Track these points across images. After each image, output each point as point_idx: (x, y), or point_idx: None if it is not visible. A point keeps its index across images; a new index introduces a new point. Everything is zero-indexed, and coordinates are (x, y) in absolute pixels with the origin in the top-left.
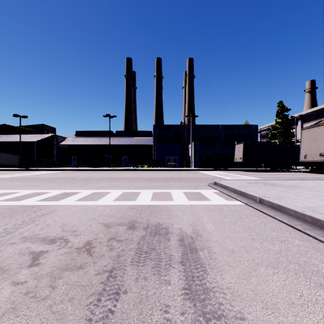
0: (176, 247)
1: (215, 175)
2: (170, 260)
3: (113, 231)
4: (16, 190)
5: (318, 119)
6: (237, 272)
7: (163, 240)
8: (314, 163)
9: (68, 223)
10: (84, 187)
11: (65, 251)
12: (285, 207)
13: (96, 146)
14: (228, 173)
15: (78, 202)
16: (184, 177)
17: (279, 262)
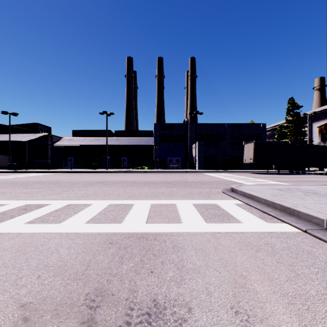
0: None
1: (225, 179)
2: None
3: None
4: None
5: None
6: None
7: None
8: None
9: None
10: (61, 195)
11: None
12: None
13: (94, 146)
14: (238, 175)
15: (28, 225)
16: (190, 180)
17: None
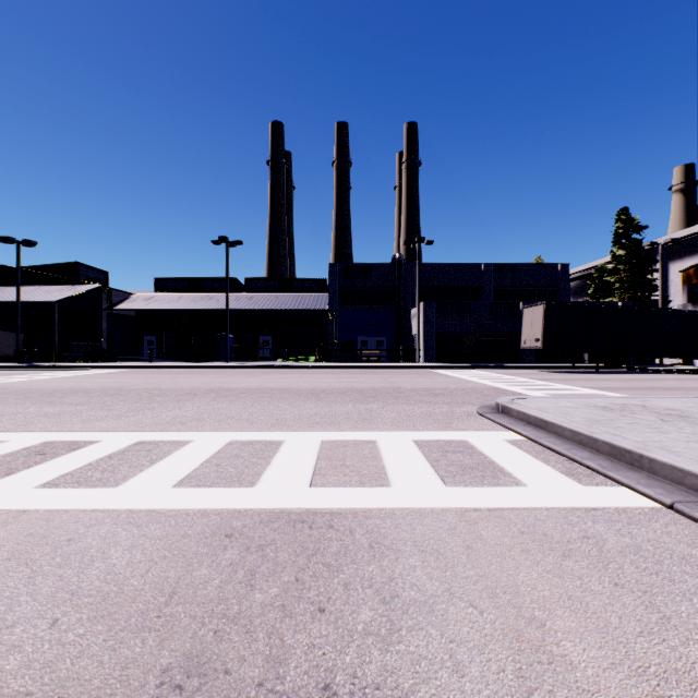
0: None
1: (482, 383)
2: None
3: None
4: None
5: None
6: None
7: None
8: None
9: None
10: (124, 420)
11: None
12: None
13: (201, 312)
14: (511, 376)
15: (43, 492)
16: (406, 387)
17: None
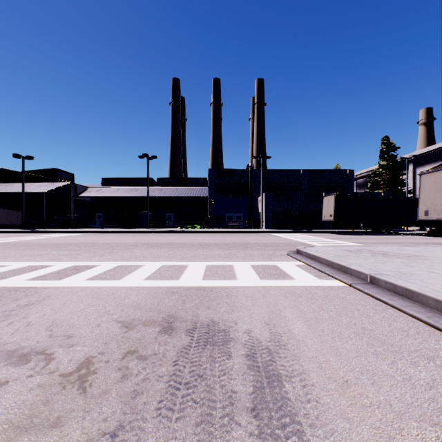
0: (242, 372)
1: (296, 240)
2: (232, 404)
3: (135, 337)
4: (3, 261)
5: (437, 161)
6: (365, 437)
7: (219, 357)
8: (434, 222)
9: (62, 321)
10: (105, 257)
11: (39, 381)
12: (417, 293)
13: (130, 198)
14: (314, 236)
15: (90, 281)
16: (252, 242)
17: (440, 411)
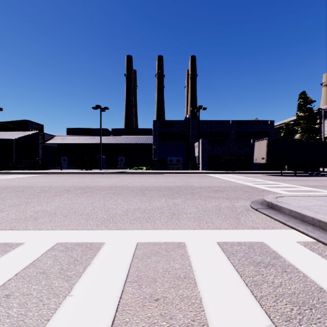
0: None
1: (239, 182)
2: None
3: None
4: None
5: None
6: None
7: None
8: None
9: None
10: None
11: None
12: None
13: (89, 145)
14: (251, 178)
15: None
16: (196, 185)
17: None
